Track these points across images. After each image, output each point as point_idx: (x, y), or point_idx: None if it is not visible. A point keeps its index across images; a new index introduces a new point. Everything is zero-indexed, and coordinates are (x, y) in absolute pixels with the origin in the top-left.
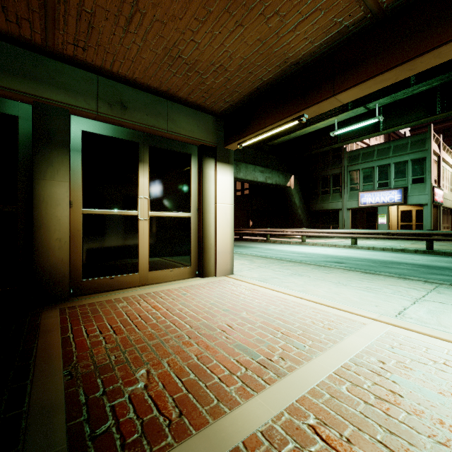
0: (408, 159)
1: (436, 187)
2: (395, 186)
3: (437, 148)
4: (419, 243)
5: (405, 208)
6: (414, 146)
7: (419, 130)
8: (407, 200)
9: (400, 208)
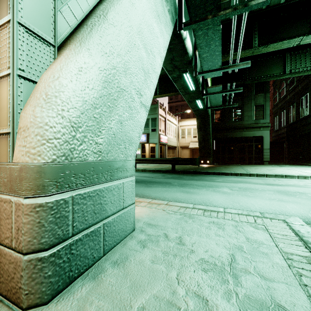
0: (150, 117)
1: (161, 134)
2: (144, 132)
3: (164, 114)
4: (146, 165)
5: (152, 145)
6: (152, 111)
7: (172, 103)
8: (149, 140)
9: (150, 145)
